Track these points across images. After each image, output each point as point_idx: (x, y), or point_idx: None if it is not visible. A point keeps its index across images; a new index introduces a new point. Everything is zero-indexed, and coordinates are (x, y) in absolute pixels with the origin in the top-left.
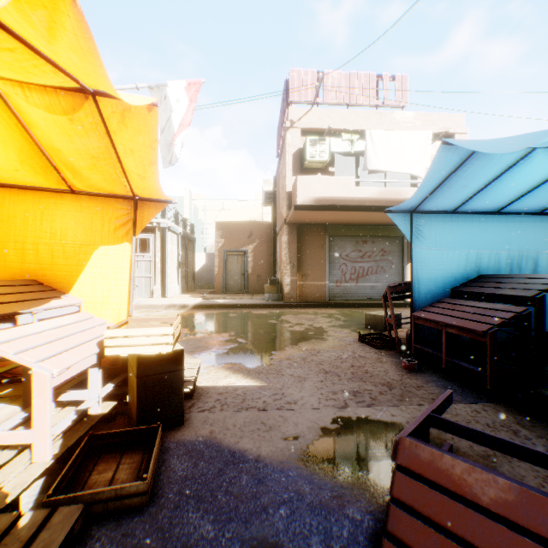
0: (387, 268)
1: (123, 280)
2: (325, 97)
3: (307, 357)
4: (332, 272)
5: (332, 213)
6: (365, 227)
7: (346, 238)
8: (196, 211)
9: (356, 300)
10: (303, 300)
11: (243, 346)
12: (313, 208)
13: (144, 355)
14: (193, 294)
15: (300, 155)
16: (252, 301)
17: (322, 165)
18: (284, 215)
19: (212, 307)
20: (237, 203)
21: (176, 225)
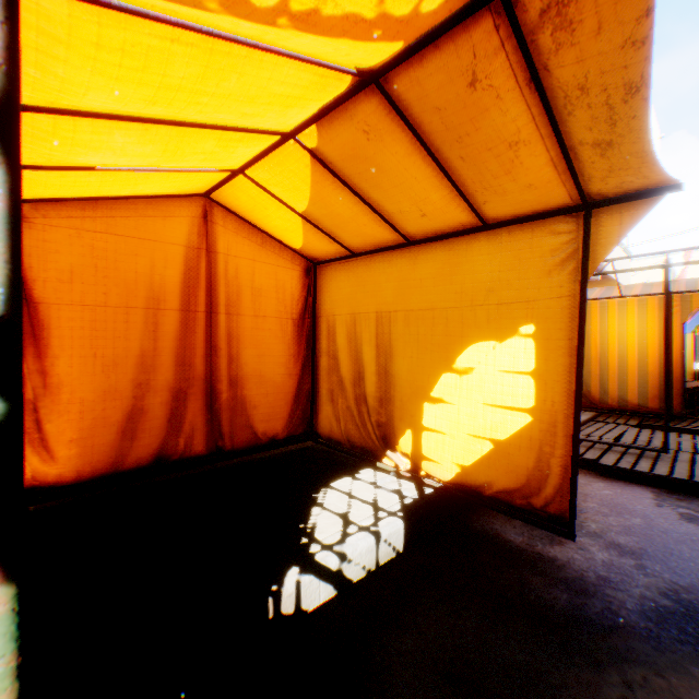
0: None
1: None
2: None
3: None
4: None
5: None
6: None
7: None
8: None
9: None
10: None
11: None
12: None
13: (696, 370)
14: None
15: None
16: None
17: None
18: None
19: None
20: None
21: None
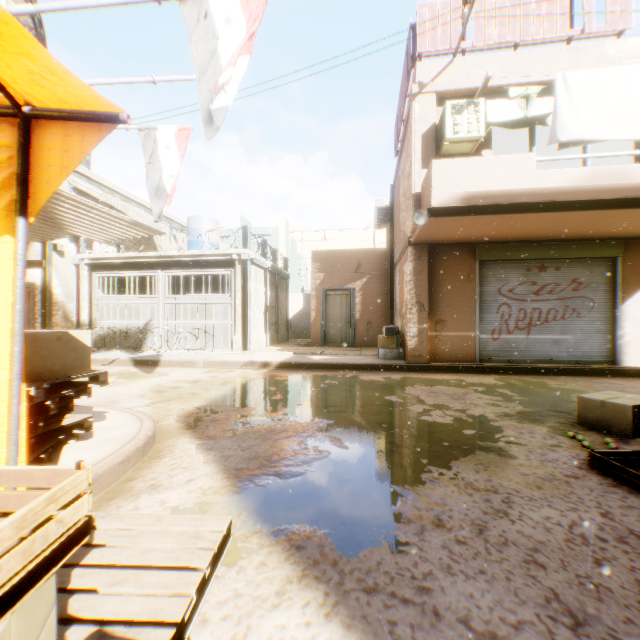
0: (582, 310)
1: (1, 336)
2: (477, 38)
3: (487, 521)
4: (485, 317)
5: (492, 219)
6: (542, 244)
7: (508, 263)
8: (294, 244)
9: (526, 362)
10: (437, 359)
11: (338, 461)
12: (460, 212)
13: None
14: (283, 347)
15: (434, 135)
16: (359, 359)
17: (471, 147)
18: (408, 232)
19: (303, 367)
20: (343, 233)
21: (263, 257)
